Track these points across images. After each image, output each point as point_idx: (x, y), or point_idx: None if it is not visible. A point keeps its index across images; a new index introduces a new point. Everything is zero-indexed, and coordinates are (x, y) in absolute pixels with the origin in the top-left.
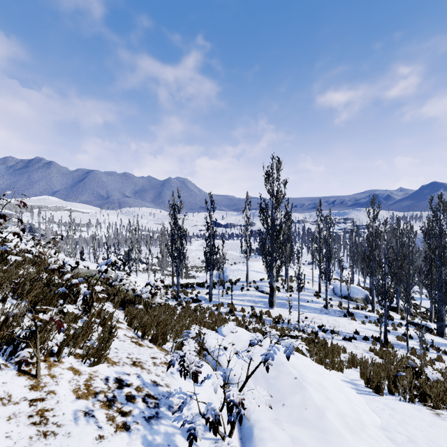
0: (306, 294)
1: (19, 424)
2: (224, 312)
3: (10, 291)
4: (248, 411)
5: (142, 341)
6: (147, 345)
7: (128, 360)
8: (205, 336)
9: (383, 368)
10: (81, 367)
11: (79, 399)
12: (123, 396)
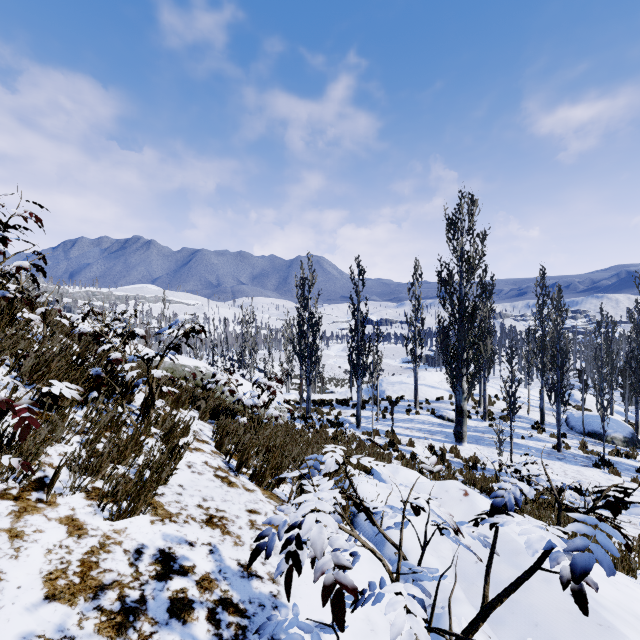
0: (519, 425)
1: None
2: (381, 444)
3: None
4: None
5: (235, 478)
6: (244, 485)
7: (198, 512)
8: (353, 479)
9: None
10: (91, 519)
11: (51, 600)
12: (163, 600)
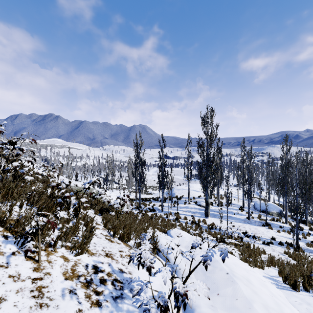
0: (233, 208)
1: (23, 297)
2: (172, 219)
3: (25, 200)
4: (190, 300)
5: (113, 239)
6: (116, 241)
7: (102, 252)
8: (158, 237)
9: (297, 268)
10: (69, 256)
11: (66, 279)
12: (97, 279)
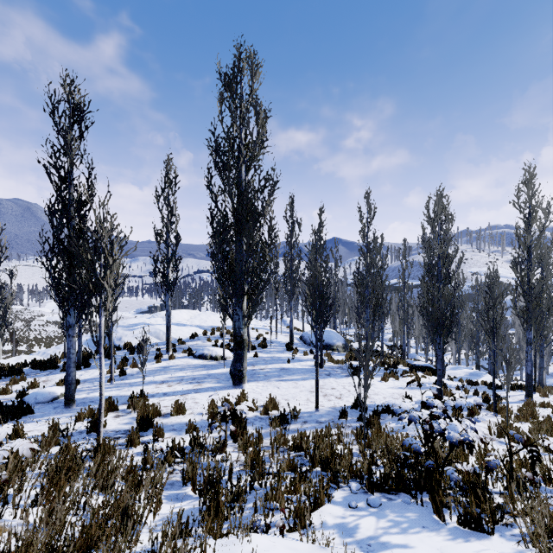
0: (276, 349)
1: None
2: (121, 432)
3: None
4: None
5: None
6: None
7: None
8: None
9: None
10: None
11: None
12: None
